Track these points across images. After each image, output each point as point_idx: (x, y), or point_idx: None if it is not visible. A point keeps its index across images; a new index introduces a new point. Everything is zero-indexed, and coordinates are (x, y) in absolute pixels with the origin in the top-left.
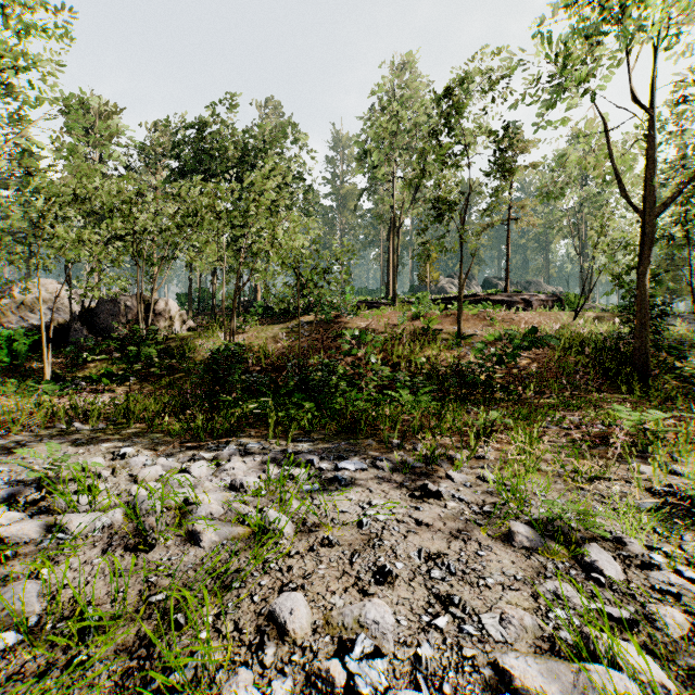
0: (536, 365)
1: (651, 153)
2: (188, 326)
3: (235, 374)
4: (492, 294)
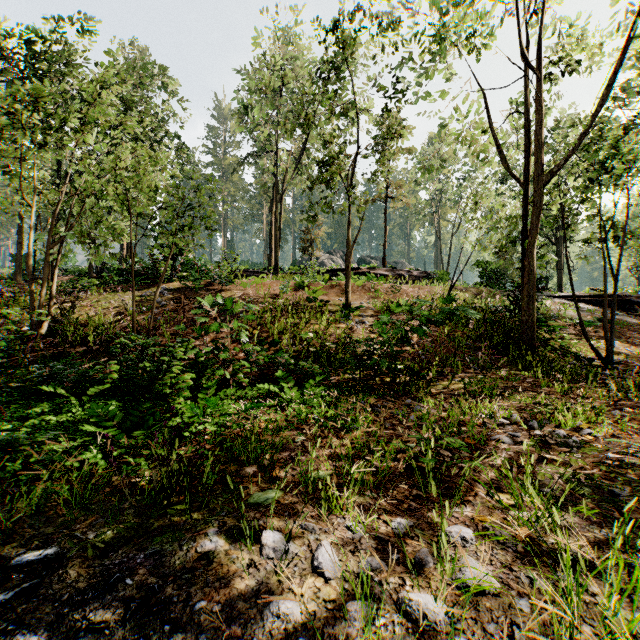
0: (429, 339)
1: (540, 120)
2: None
3: None
4: (372, 268)
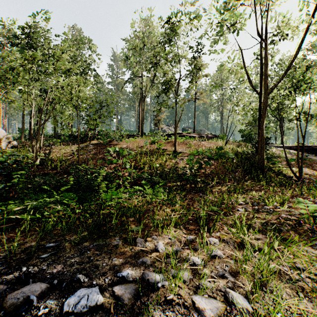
0: (214, 167)
1: (266, 63)
2: (12, 145)
3: (16, 179)
4: (188, 133)
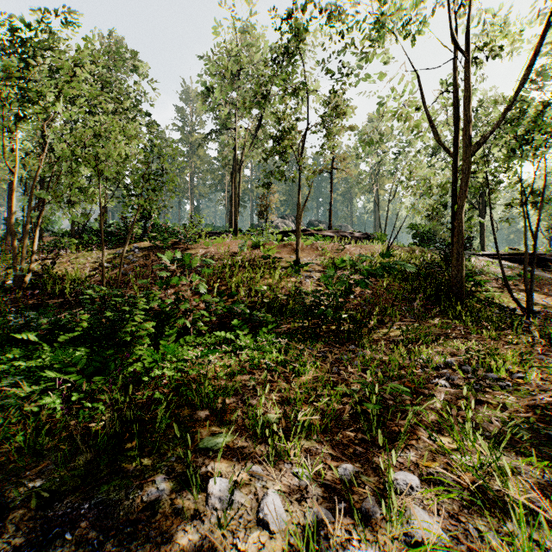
0: (369, 292)
1: (468, 97)
2: None
3: None
4: (319, 230)
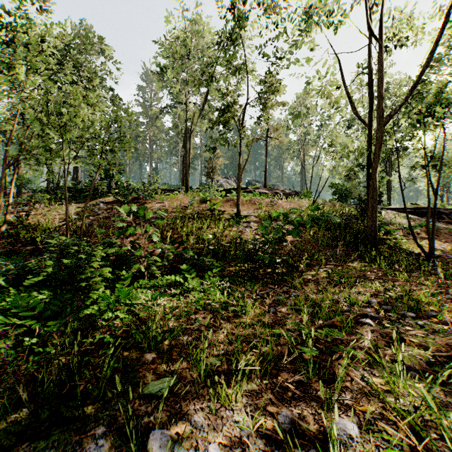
0: (299, 239)
1: (381, 76)
2: None
3: None
4: (256, 188)
